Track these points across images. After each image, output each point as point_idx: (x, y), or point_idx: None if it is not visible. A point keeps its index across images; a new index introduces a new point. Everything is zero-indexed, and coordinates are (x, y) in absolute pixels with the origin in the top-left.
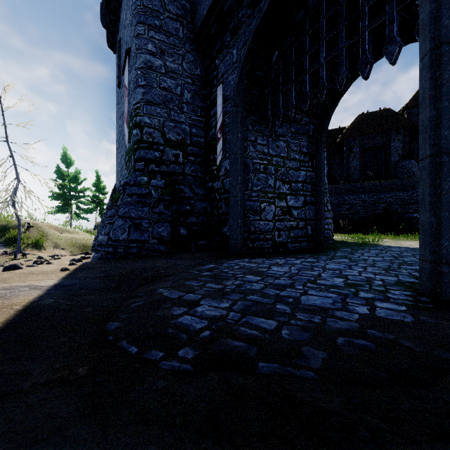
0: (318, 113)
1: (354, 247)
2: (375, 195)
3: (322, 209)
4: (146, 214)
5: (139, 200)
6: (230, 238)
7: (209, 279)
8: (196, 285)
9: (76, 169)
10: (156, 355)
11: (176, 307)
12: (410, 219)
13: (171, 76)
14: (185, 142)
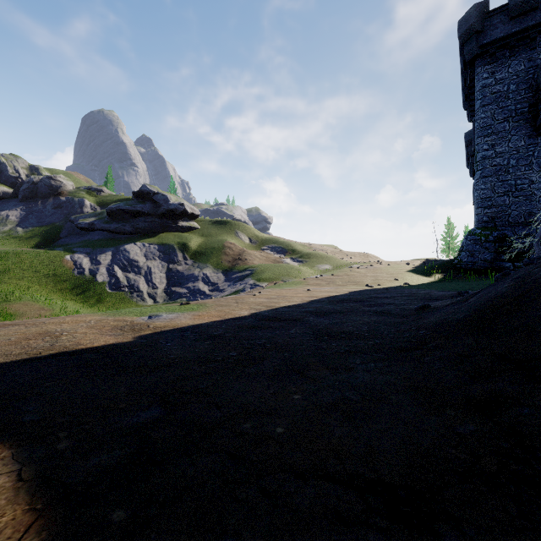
0: None
1: None
2: None
3: None
4: None
5: None
6: None
7: None
8: None
9: (453, 227)
10: None
11: None
12: None
13: None
14: None
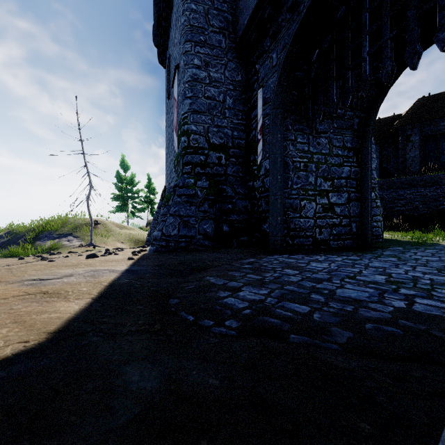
0: (364, 106)
1: (406, 246)
2: (438, 188)
3: (368, 206)
4: (193, 212)
5: (187, 200)
6: (270, 234)
7: (249, 271)
8: (238, 275)
9: (132, 173)
10: (208, 323)
11: (222, 291)
12: None
13: (215, 85)
14: (228, 145)
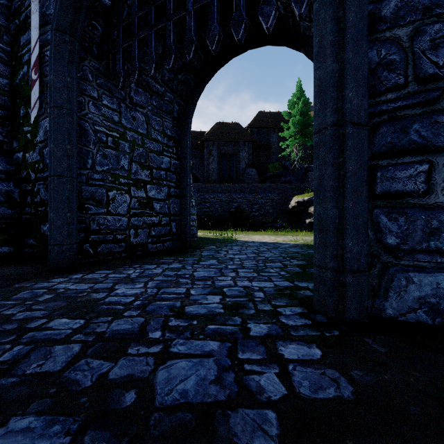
0: (184, 93)
1: (218, 244)
2: (229, 195)
3: (187, 204)
4: None
5: None
6: (51, 241)
7: None
8: None
9: None
10: None
11: None
12: (254, 216)
13: None
14: None
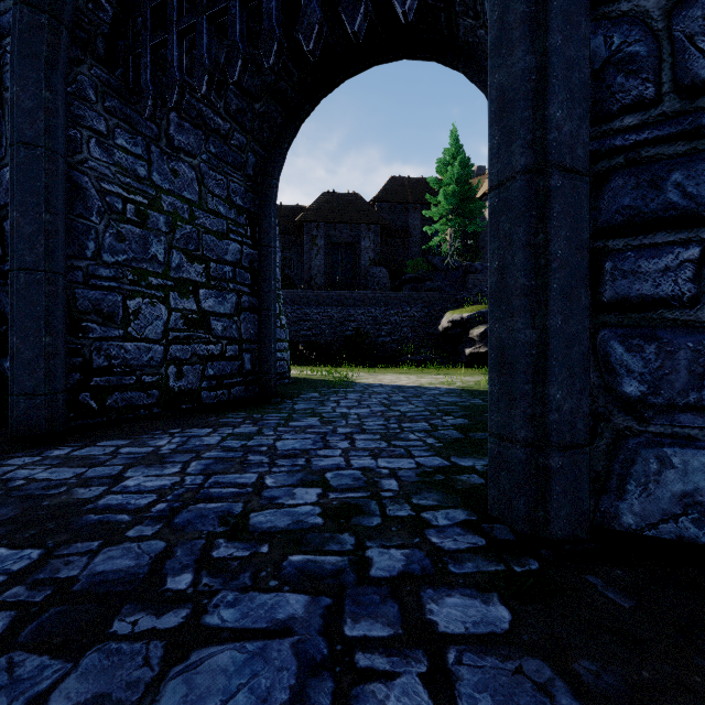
0: (265, 136)
1: (323, 390)
2: (344, 309)
3: (271, 322)
4: None
5: None
6: (14, 388)
7: None
8: None
9: None
10: None
11: None
12: (383, 344)
13: None
14: None
